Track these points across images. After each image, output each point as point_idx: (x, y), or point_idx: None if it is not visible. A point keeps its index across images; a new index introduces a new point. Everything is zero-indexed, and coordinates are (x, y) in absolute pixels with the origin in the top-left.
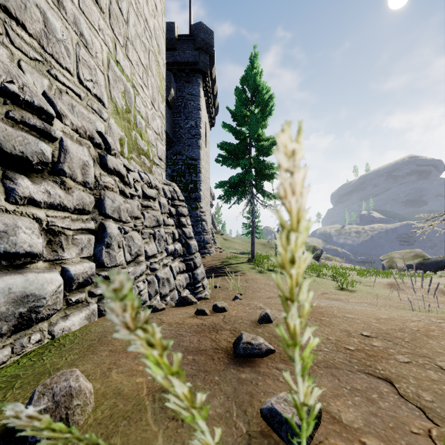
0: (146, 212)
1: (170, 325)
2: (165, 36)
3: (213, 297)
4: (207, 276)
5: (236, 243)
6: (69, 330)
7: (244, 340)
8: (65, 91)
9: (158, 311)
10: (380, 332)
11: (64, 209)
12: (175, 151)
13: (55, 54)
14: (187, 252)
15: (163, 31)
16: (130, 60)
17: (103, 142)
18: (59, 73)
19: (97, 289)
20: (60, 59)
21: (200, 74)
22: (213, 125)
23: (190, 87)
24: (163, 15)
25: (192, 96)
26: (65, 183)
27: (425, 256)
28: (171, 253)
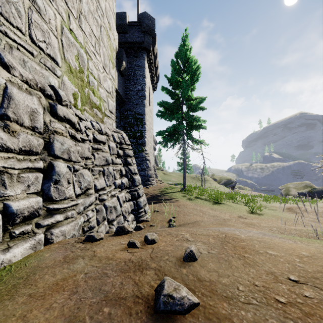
0: (96, 153)
1: (100, 260)
2: (119, 22)
3: (152, 220)
4: (149, 202)
5: (172, 177)
6: (10, 262)
7: (165, 291)
8: (15, 47)
9: (97, 240)
10: (308, 276)
11: (7, 150)
12: (126, 109)
13: (5, 13)
14: (132, 184)
15: (113, 13)
16: (83, 30)
17: (54, 94)
18: (9, 30)
19: (45, 220)
20: (11, 18)
21: (145, 50)
22: (155, 89)
23: (137, 60)
24: (114, 0)
25: (139, 68)
26: (8, 127)
27: (312, 187)
28: (118, 186)
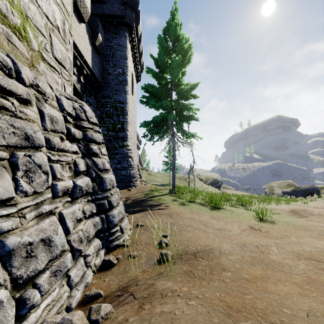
0: None
1: None
2: None
3: (133, 243)
4: (130, 211)
5: (157, 177)
6: None
7: None
8: None
9: None
10: None
11: None
12: (104, 95)
13: None
14: (99, 188)
15: None
16: None
17: None
18: None
19: None
20: None
21: (127, 27)
22: (139, 80)
23: (117, 38)
24: None
25: (119, 47)
26: None
27: (294, 185)
28: (66, 192)
